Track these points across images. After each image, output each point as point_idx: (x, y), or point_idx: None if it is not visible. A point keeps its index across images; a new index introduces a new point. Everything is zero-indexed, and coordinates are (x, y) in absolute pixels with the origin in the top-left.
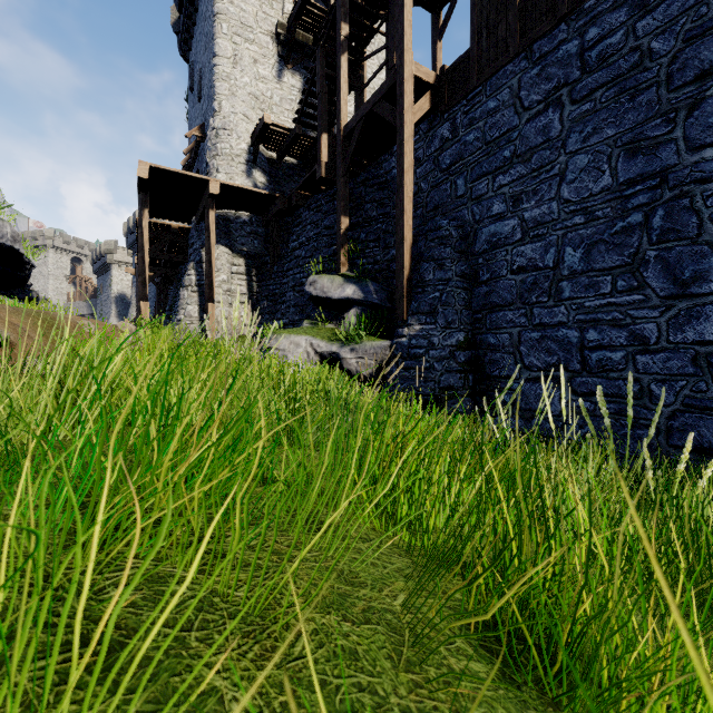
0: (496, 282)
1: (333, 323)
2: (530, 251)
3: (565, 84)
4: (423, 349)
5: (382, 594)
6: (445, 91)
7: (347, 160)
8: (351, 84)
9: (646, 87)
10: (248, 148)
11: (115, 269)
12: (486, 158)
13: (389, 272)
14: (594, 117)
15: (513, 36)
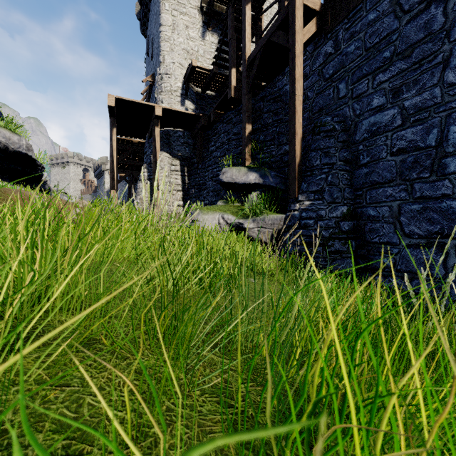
0: (375, 164)
1: (240, 202)
2: (411, 134)
3: None
4: (312, 220)
5: None
6: (328, 16)
7: (250, 82)
8: (252, 32)
9: None
10: (182, 86)
11: (106, 174)
12: (366, 62)
13: (282, 163)
14: None
15: None
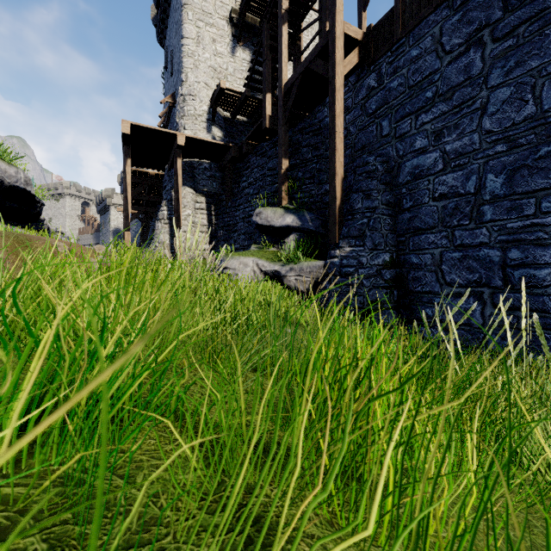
0: (418, 208)
1: (275, 247)
2: (452, 179)
3: (486, 25)
4: (353, 268)
5: None
6: (371, 46)
7: (286, 112)
8: (290, 52)
9: None
10: (209, 110)
11: (112, 209)
12: (409, 100)
13: (322, 204)
14: (517, 51)
15: None
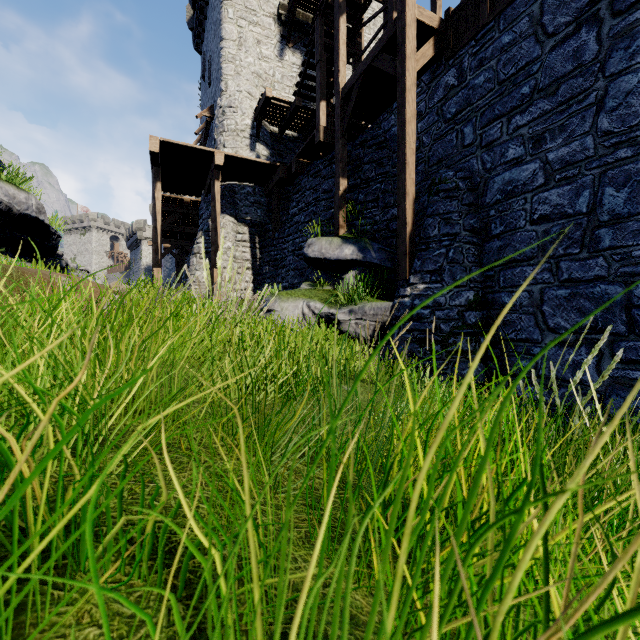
0: (511, 235)
1: (331, 285)
2: (556, 196)
3: None
4: (428, 309)
5: None
6: (450, 35)
7: (345, 122)
8: (349, 51)
9: None
10: (252, 123)
11: (144, 244)
12: (499, 99)
13: (388, 232)
14: None
15: None
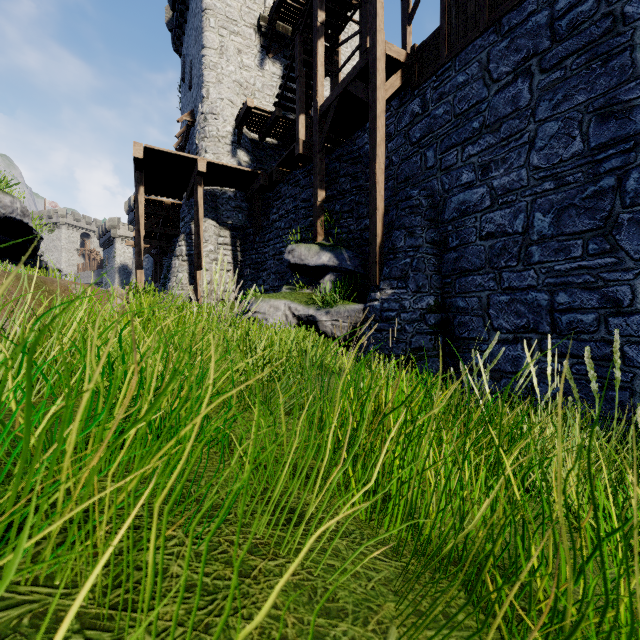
0: (465, 248)
1: (310, 288)
2: (499, 217)
3: (534, 54)
4: (395, 312)
5: (368, 629)
6: (415, 69)
7: (322, 138)
8: (326, 68)
9: (619, 51)
10: (233, 130)
11: (118, 242)
12: (455, 130)
13: (362, 240)
14: (564, 84)
15: (482, 11)
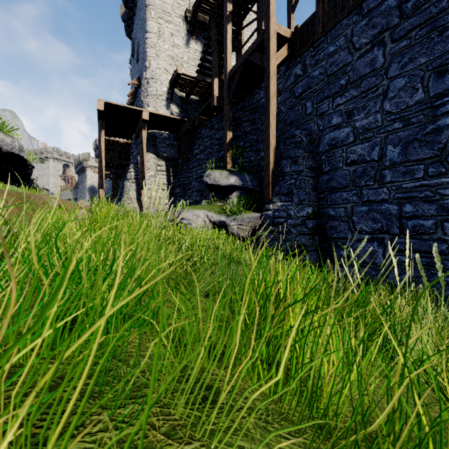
0: (334, 172)
1: (222, 202)
2: (360, 149)
3: (387, 28)
4: (283, 218)
5: None
6: (297, 43)
7: (231, 94)
8: (233, 45)
9: None
10: (168, 90)
11: (88, 170)
12: (327, 86)
13: (259, 167)
14: (410, 50)
15: None
